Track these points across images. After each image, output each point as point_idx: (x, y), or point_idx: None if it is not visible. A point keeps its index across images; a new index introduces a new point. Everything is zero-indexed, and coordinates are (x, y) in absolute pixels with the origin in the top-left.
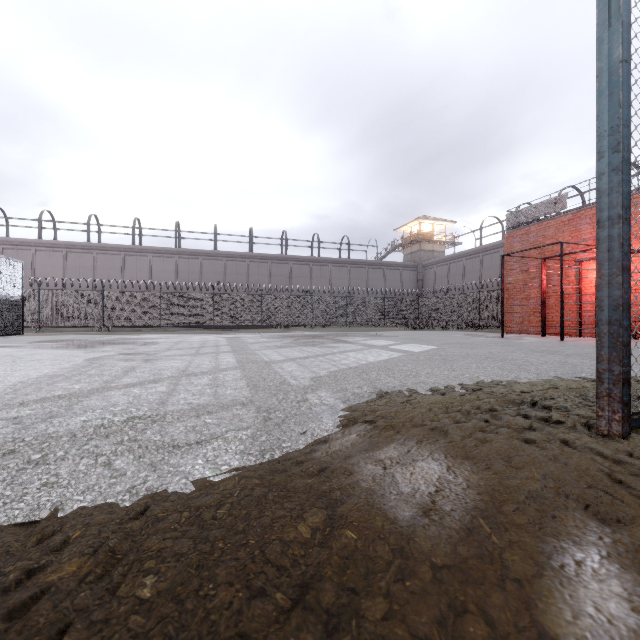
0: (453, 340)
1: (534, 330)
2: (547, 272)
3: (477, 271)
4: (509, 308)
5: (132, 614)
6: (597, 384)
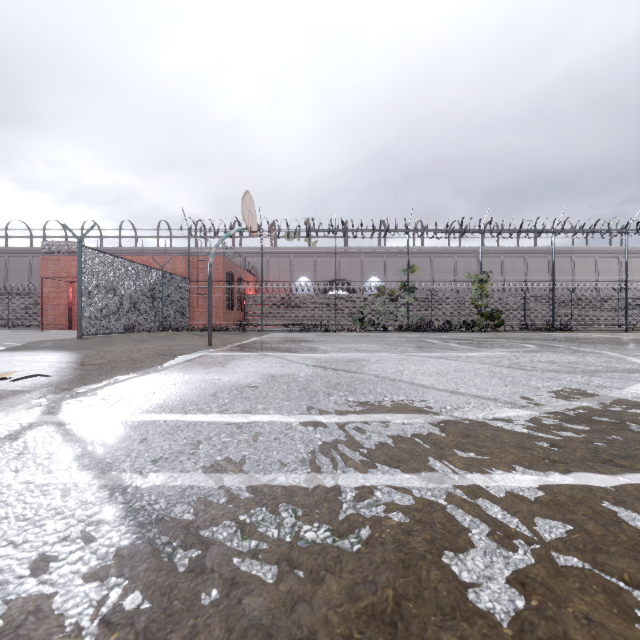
0: (7, 333)
1: (64, 327)
2: (73, 289)
3: (2, 271)
4: (44, 311)
5: (27, 348)
6: (78, 330)
